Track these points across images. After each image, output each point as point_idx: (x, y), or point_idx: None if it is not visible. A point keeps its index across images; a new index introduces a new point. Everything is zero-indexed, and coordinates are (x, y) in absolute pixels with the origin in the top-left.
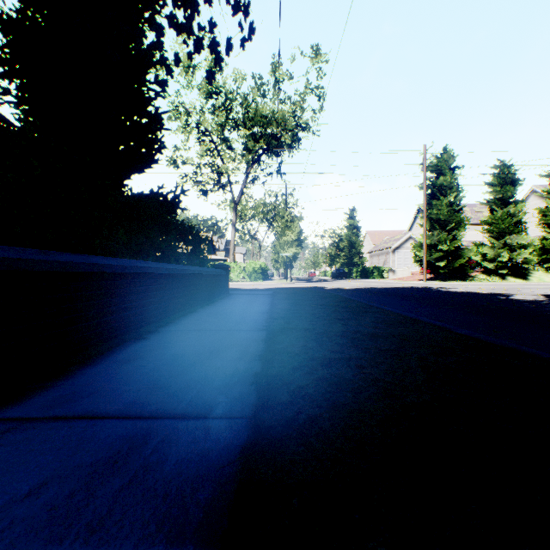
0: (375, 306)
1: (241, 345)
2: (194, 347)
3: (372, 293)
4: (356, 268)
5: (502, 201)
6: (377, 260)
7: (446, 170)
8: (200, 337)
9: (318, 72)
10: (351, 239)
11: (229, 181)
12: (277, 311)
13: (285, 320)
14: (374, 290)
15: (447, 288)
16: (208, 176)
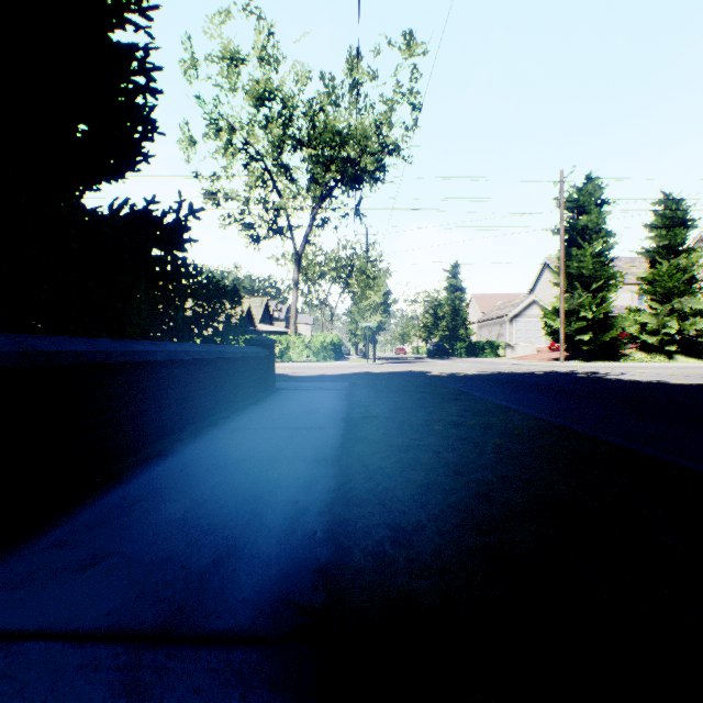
0: (572, 429)
1: None
2: None
3: (510, 385)
4: (460, 343)
5: (668, 250)
6: (488, 333)
7: (591, 206)
8: None
9: (412, 71)
10: (455, 304)
11: (289, 224)
12: (360, 453)
13: (392, 520)
14: (505, 377)
15: (612, 374)
16: (260, 217)
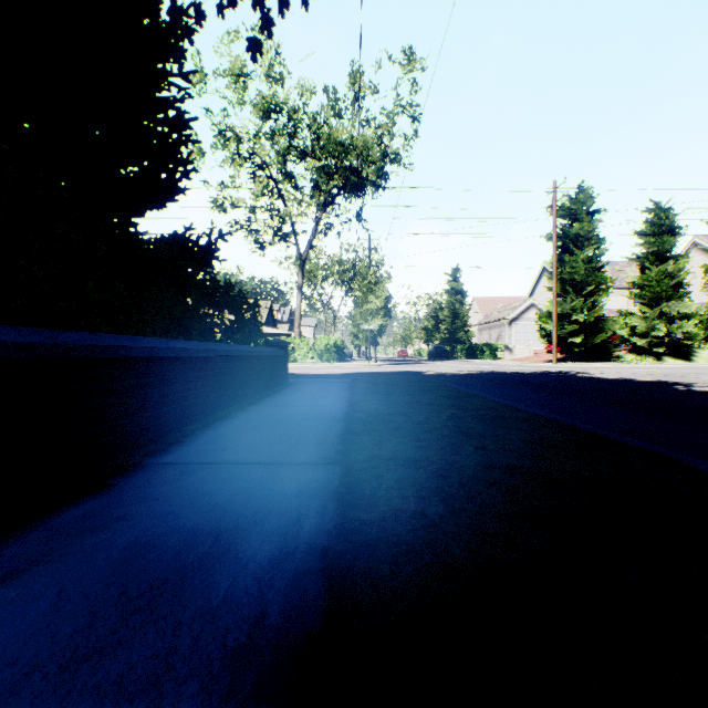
0: (512, 406)
1: (287, 512)
2: (187, 518)
3: (492, 381)
4: (460, 345)
5: (657, 256)
6: (488, 335)
7: (583, 215)
8: (212, 483)
9: (412, 84)
10: (455, 307)
11: (294, 230)
12: (359, 416)
13: (374, 438)
14: (492, 376)
15: (591, 373)
16: (265, 223)
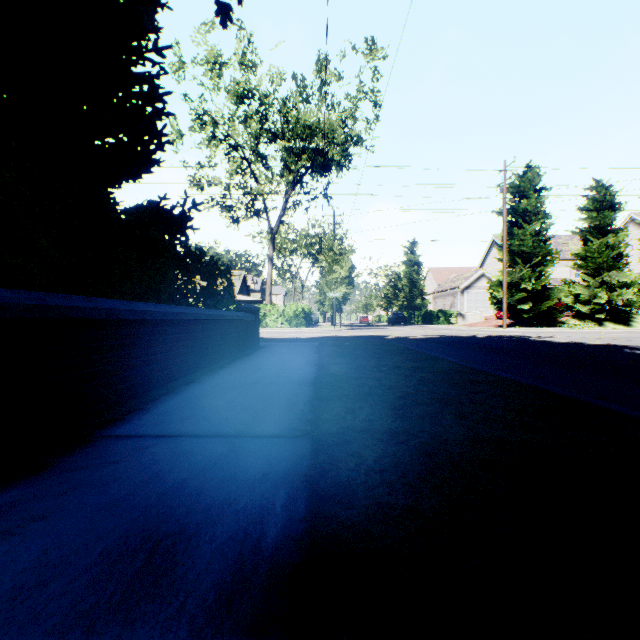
0: (479, 369)
1: (246, 507)
2: (121, 518)
3: (451, 345)
4: (417, 312)
5: (598, 230)
6: (443, 303)
7: (530, 192)
8: (163, 463)
9: (373, 72)
10: (412, 277)
11: (265, 206)
12: (328, 381)
13: (346, 405)
14: (450, 339)
15: (541, 337)
16: (239, 200)
